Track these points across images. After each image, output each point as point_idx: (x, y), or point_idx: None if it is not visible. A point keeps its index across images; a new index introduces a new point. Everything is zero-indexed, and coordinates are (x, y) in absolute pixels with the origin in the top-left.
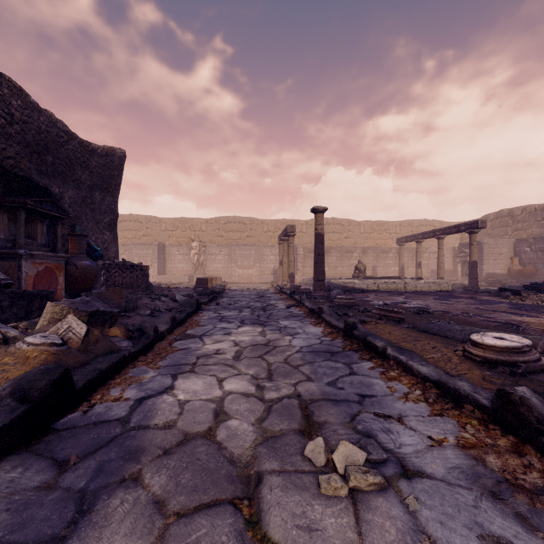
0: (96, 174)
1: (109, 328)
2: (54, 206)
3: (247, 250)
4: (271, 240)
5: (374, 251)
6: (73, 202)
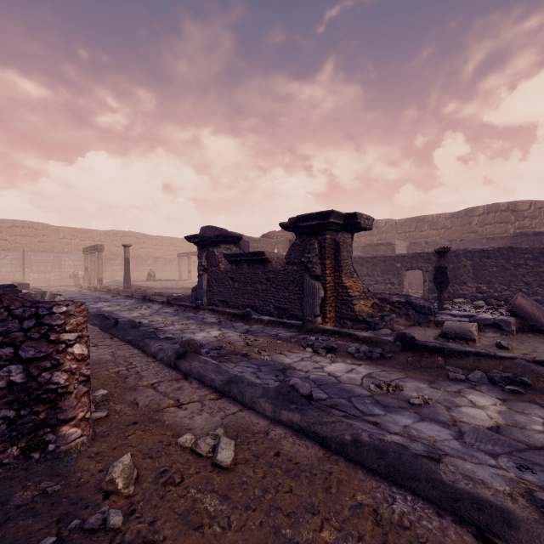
0: None
1: None
2: None
3: (45, 256)
4: (68, 247)
5: (163, 260)
6: None
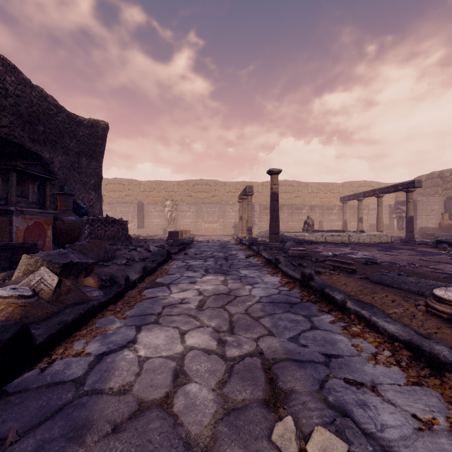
0: (82, 142)
1: (84, 277)
2: (43, 169)
3: (212, 207)
4: (232, 199)
5: (320, 208)
6: (62, 166)
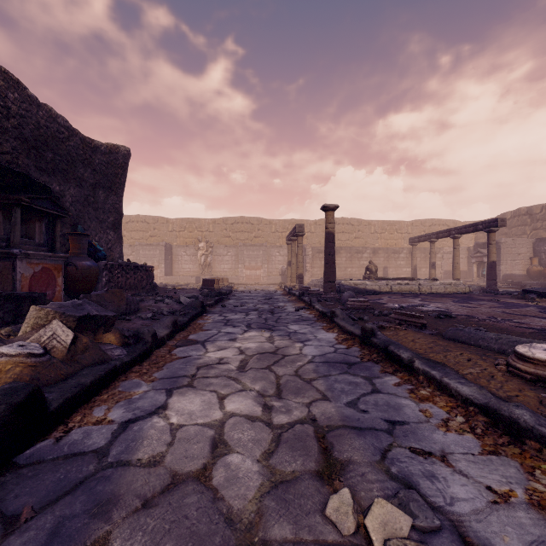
0: (99, 172)
1: (103, 334)
2: (52, 204)
3: (255, 250)
4: (279, 241)
5: (385, 251)
6: (75, 201)
